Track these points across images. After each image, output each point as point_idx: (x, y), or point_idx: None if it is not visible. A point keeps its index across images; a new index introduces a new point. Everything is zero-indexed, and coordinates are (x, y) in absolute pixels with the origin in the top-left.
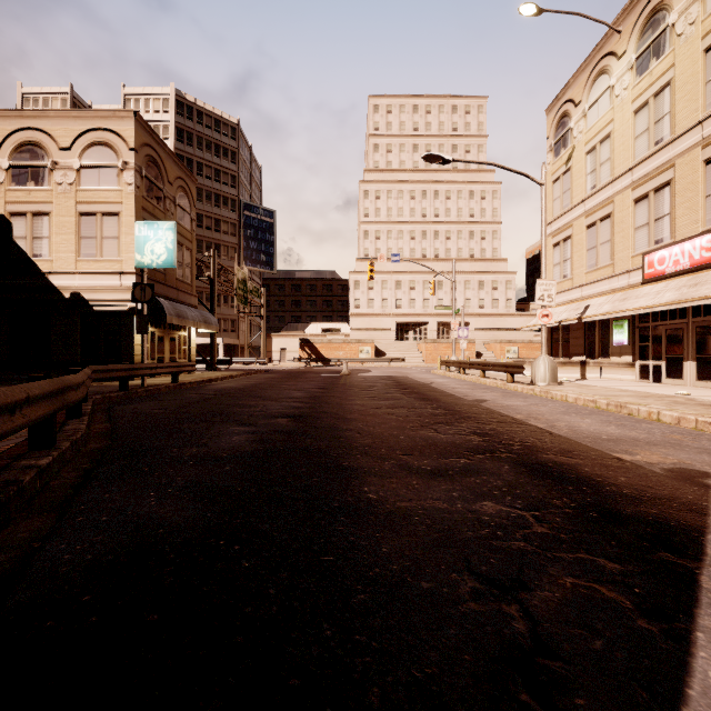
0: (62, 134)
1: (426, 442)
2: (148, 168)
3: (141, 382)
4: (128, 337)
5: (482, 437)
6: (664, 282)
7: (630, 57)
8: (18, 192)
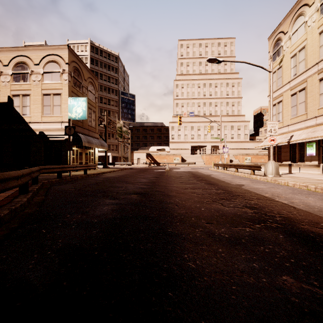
0: (35, 58)
1: (218, 213)
2: (74, 72)
3: (69, 174)
4: (65, 152)
5: (252, 209)
6: None
7: (317, 5)
8: (16, 85)
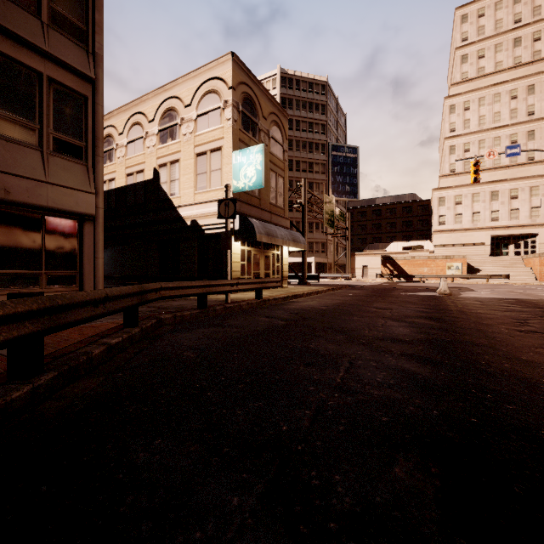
0: (186, 95)
1: None
2: (244, 104)
3: (225, 298)
4: None
5: None
6: None
7: None
8: (162, 149)
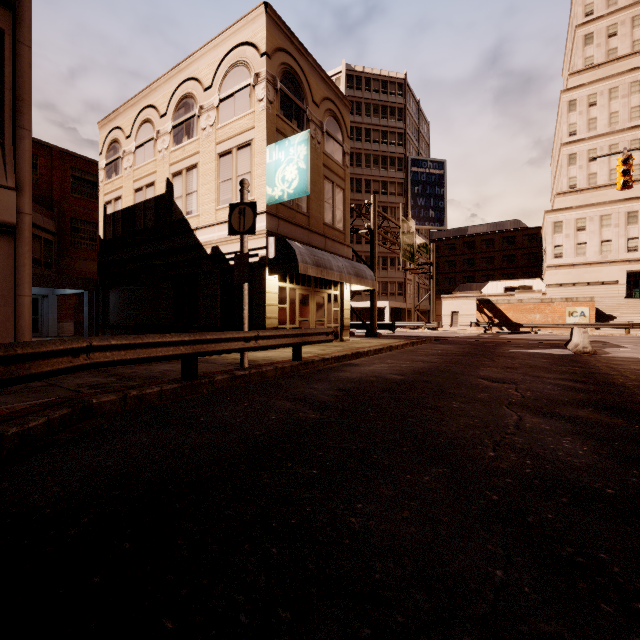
0: (206, 73)
1: None
2: (284, 80)
3: (240, 360)
4: (259, 295)
5: None
6: None
7: None
8: (177, 152)
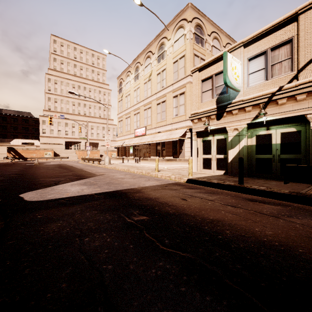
0: None
1: (58, 175)
2: None
3: None
4: None
5: (73, 173)
6: (138, 137)
7: (133, 75)
8: None
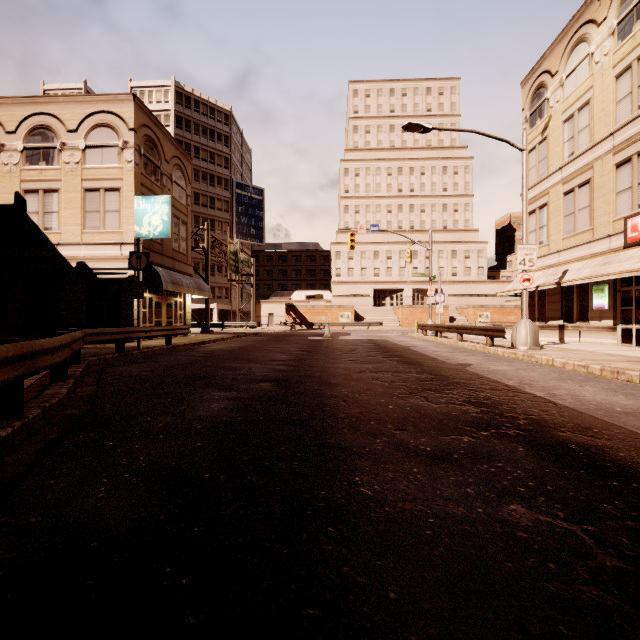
0: (70, 118)
1: (418, 413)
2: (146, 147)
3: (137, 344)
4: (128, 302)
5: (479, 407)
6: None
7: (611, 22)
8: (31, 172)
